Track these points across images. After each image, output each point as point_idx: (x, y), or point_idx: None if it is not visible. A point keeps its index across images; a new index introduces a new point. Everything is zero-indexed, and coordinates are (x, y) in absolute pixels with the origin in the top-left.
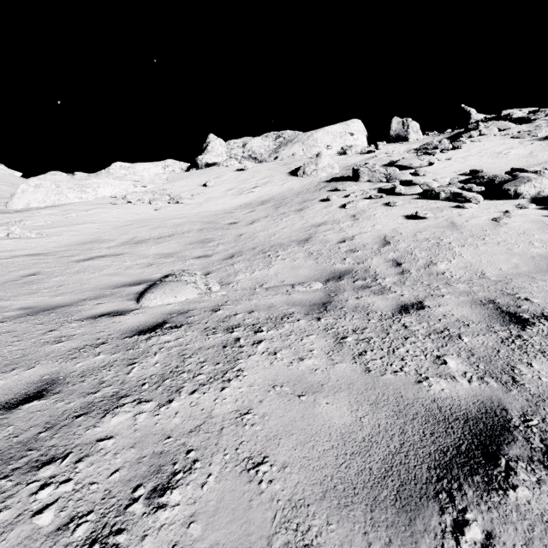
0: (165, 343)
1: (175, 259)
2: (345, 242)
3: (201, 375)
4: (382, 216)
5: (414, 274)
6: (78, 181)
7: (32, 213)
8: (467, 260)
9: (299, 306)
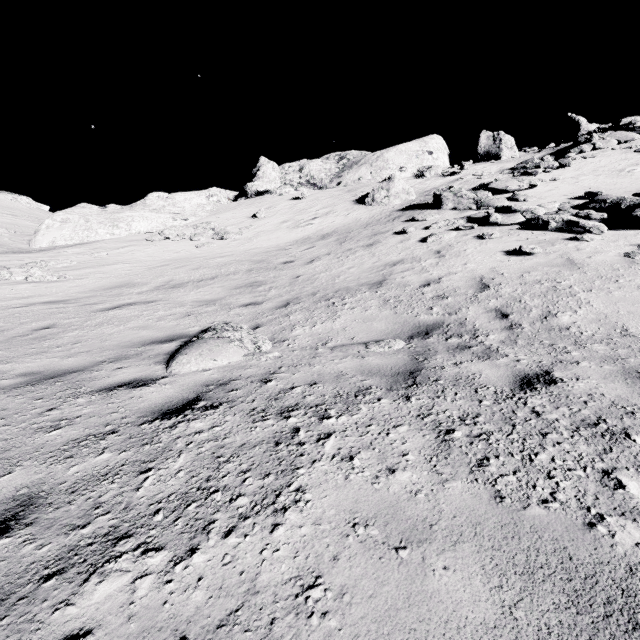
0: (195, 435)
1: (217, 308)
2: (430, 286)
3: (242, 497)
4: (475, 251)
5: (528, 329)
6: (110, 215)
7: (58, 252)
8: (598, 310)
9: (377, 375)
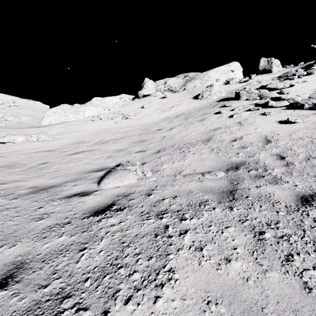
0: (111, 227)
1: (124, 153)
2: (236, 141)
3: (136, 273)
4: (260, 122)
5: (298, 166)
6: (75, 109)
7: (52, 127)
8: None
9: (211, 193)
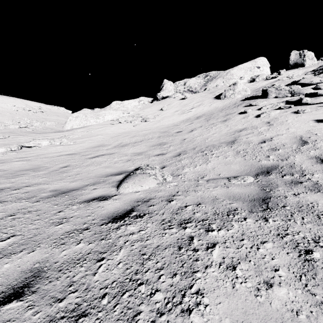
0: (130, 235)
1: (143, 157)
2: (265, 143)
3: (158, 293)
4: (293, 121)
5: None
6: (95, 113)
7: (74, 131)
8: None
9: (240, 200)
